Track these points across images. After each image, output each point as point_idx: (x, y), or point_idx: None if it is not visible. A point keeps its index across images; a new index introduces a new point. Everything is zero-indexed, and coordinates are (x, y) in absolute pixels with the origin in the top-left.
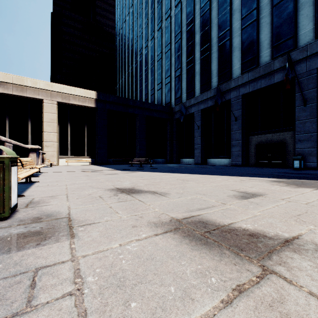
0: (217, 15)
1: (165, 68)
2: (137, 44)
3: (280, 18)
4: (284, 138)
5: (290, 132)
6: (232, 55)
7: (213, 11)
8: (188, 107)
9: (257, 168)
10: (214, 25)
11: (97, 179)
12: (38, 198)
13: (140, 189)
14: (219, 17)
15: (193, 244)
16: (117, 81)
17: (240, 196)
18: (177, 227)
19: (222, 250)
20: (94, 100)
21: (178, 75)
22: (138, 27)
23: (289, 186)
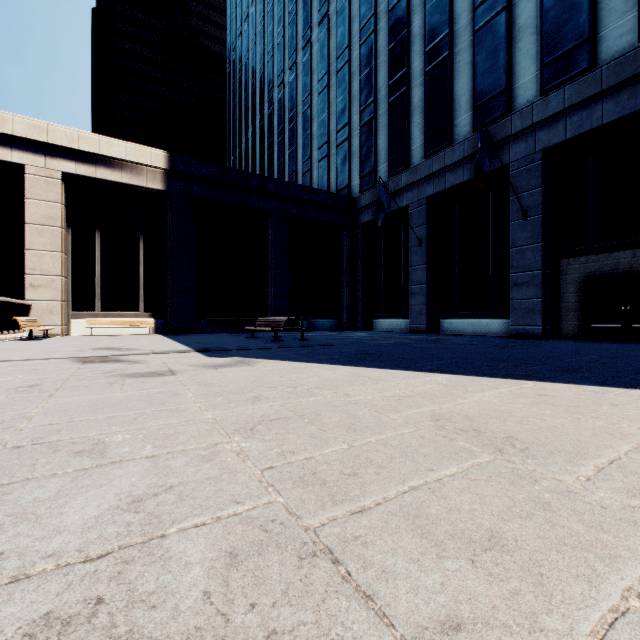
0: None
1: (336, 109)
2: (274, 64)
3: None
4: None
5: None
6: (515, 49)
7: None
8: (393, 193)
9: (601, 344)
10: None
11: (7, 419)
12: None
13: None
14: None
15: None
16: (230, 152)
17: None
18: None
19: None
20: (162, 172)
21: (368, 119)
22: (275, 24)
23: None
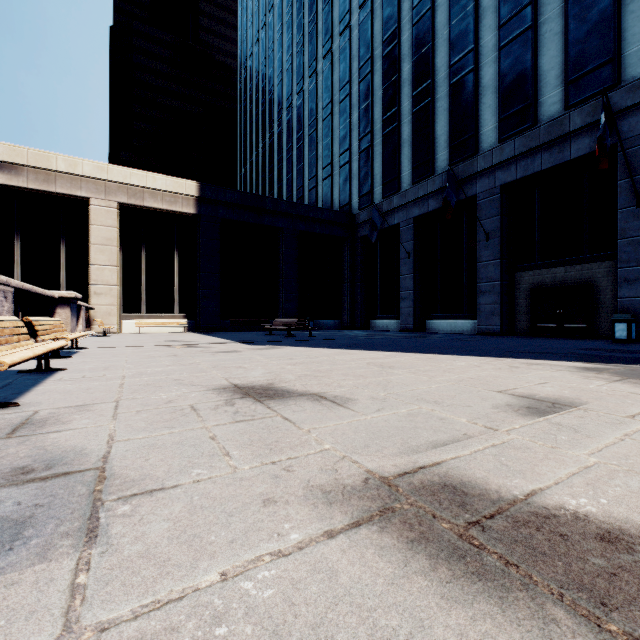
0: (448, 21)
1: (338, 135)
2: (283, 88)
3: (584, 22)
4: (593, 277)
5: (605, 263)
6: (480, 103)
7: (439, 13)
8: (387, 212)
9: (534, 339)
10: (441, 41)
11: (193, 362)
12: (47, 411)
13: (286, 387)
14: (453, 24)
15: (444, 576)
16: (241, 163)
17: (525, 408)
18: (387, 507)
19: (543, 606)
20: (194, 199)
21: (366, 147)
22: (284, 51)
23: (629, 382)
